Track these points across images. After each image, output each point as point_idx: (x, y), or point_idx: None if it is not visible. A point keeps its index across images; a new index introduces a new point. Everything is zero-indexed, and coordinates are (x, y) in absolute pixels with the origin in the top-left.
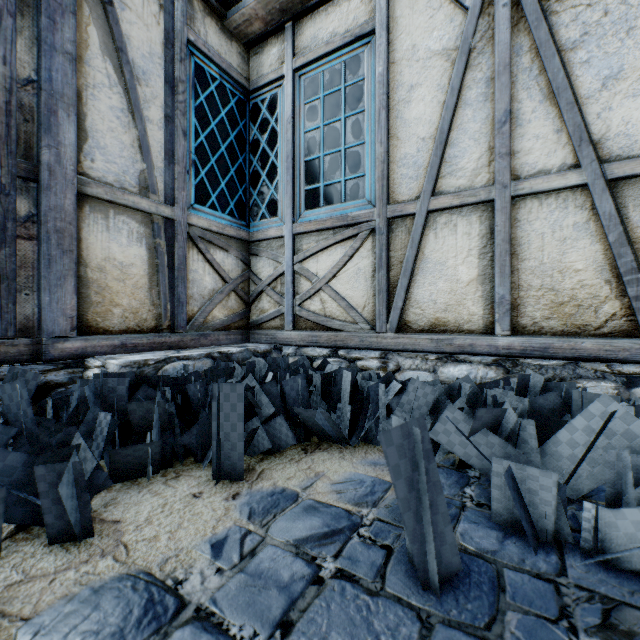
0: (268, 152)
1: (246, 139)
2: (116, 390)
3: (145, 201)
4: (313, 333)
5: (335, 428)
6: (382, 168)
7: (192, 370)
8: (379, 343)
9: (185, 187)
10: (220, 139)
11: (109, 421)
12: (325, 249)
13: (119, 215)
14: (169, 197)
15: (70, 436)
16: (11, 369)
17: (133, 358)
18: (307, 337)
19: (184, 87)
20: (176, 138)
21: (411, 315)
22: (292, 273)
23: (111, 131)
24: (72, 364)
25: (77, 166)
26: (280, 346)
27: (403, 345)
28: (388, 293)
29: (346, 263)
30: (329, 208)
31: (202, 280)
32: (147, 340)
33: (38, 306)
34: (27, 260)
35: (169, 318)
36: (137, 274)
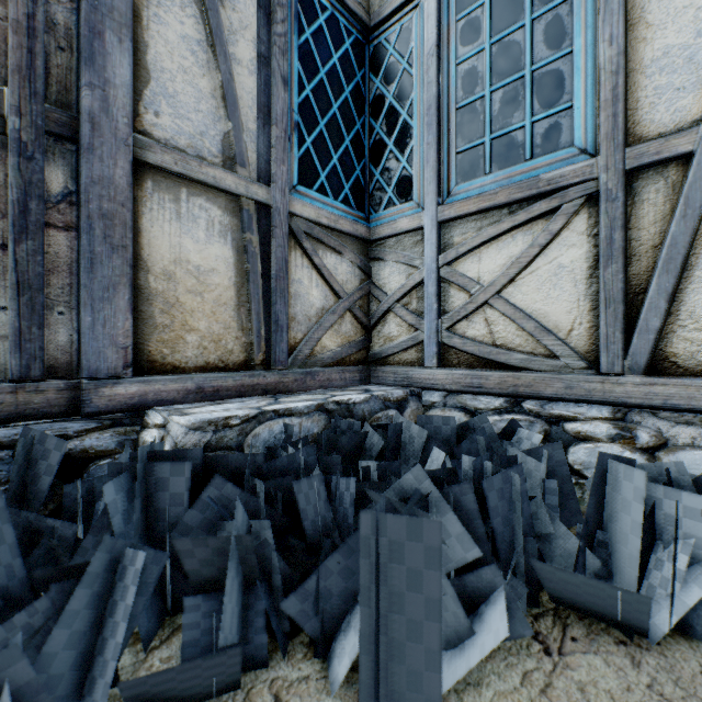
0: (397, 109)
1: (365, 97)
2: (168, 484)
3: (230, 177)
4: (473, 372)
5: (632, 613)
6: (613, 83)
7: (297, 433)
8: (607, 392)
9: (285, 159)
10: (331, 94)
11: (139, 571)
12: (493, 239)
13: (194, 197)
14: (263, 173)
15: (5, 669)
16: (25, 431)
17: (208, 413)
18: (463, 378)
19: (284, 14)
20: (273, 87)
21: (679, 343)
22: (436, 281)
23: (183, 72)
24: (124, 419)
25: (134, 121)
26: (418, 390)
27: (664, 398)
28: (624, 304)
29: (534, 258)
30: (501, 173)
31: (307, 294)
32: (233, 381)
33: (77, 331)
34: (61, 261)
35: (263, 349)
36: (219, 284)
